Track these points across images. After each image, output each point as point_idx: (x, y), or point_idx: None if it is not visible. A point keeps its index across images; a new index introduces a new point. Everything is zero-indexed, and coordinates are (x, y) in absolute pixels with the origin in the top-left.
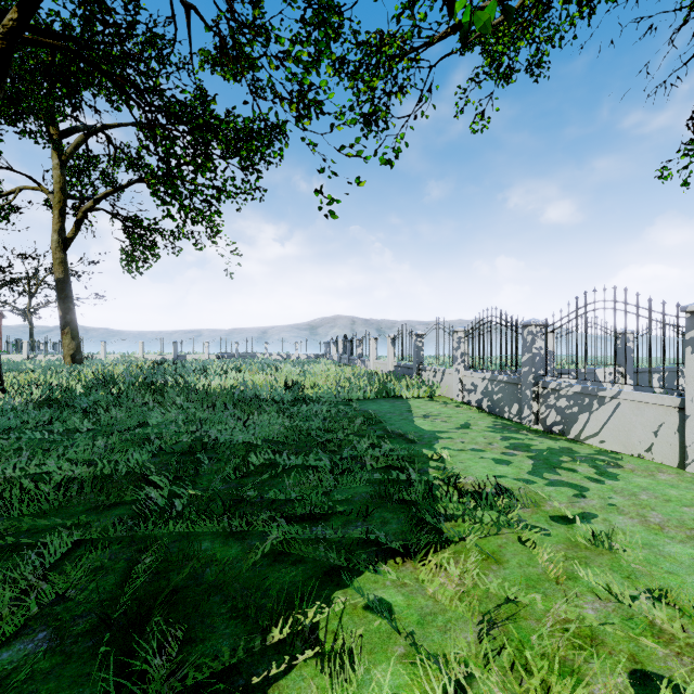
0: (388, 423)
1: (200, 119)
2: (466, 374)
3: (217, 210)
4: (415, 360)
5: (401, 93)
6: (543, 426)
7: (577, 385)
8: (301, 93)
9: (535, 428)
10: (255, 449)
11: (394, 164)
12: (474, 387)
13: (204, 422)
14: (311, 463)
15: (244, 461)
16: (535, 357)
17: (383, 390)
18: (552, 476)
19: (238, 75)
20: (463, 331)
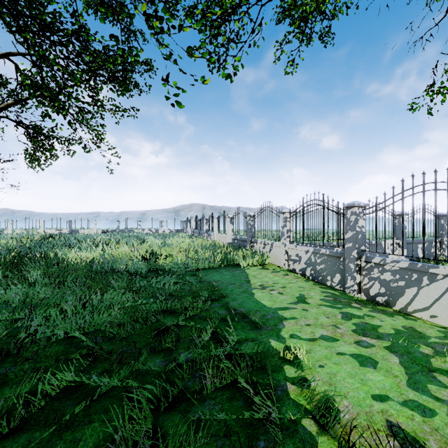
0: (230, 298)
1: (68, 30)
2: (292, 247)
3: (92, 116)
4: (249, 235)
5: (237, 39)
6: (366, 296)
7: (404, 261)
8: (153, 2)
9: (359, 298)
10: (73, 351)
11: (232, 80)
12: (298, 258)
13: (36, 306)
14: (133, 384)
15: (42, 382)
16: (358, 234)
17: (224, 260)
18: (442, 392)
19: (115, 20)
20: (288, 212)
